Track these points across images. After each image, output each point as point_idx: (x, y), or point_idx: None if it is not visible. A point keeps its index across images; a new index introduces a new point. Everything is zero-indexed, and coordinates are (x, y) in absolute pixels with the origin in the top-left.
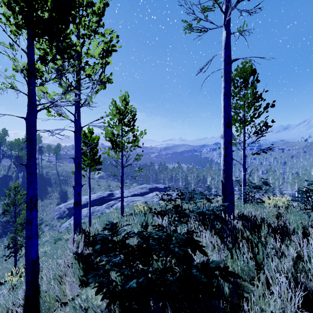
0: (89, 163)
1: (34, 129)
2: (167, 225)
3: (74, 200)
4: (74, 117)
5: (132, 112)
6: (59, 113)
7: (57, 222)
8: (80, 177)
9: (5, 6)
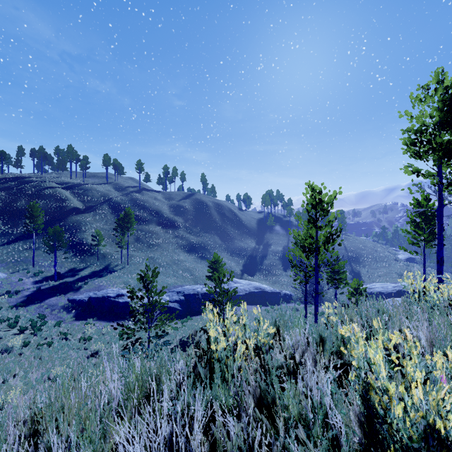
0: (423, 237)
1: (442, 217)
2: None
3: None
4: None
5: None
6: (451, 201)
7: None
8: None
9: (436, 157)
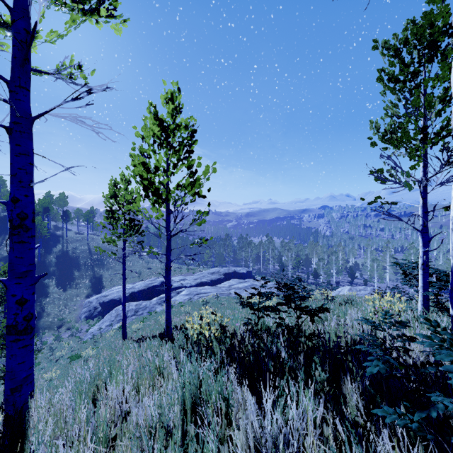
0: (124, 232)
1: None
2: (276, 430)
3: (8, 319)
4: (8, 88)
5: (187, 125)
6: None
7: (85, 324)
8: (28, 256)
9: None
